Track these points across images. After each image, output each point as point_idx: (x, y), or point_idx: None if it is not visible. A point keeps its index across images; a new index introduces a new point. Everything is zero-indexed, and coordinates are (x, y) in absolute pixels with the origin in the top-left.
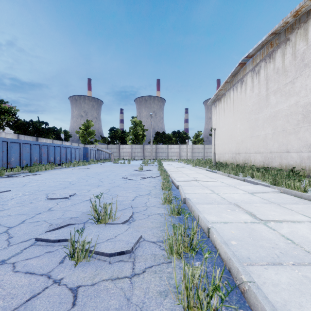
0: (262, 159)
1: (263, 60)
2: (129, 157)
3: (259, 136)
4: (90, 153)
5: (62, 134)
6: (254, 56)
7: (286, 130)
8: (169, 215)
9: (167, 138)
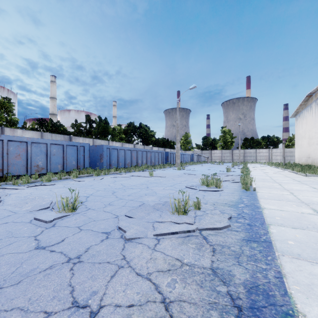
0: None
1: None
2: (219, 160)
3: (317, 146)
4: (194, 157)
5: (175, 145)
6: (316, 92)
7: None
8: None
9: (256, 143)
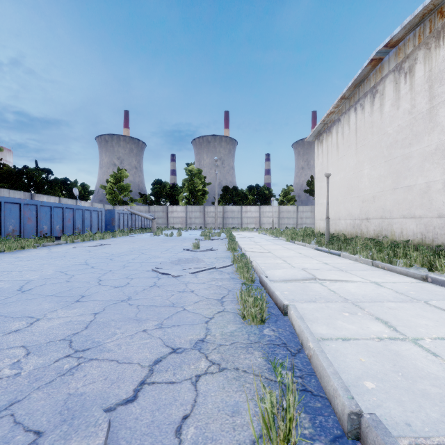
0: (419, 229)
1: (422, 46)
2: (182, 225)
3: (412, 187)
4: (118, 219)
5: (75, 189)
6: (402, 42)
7: None
8: None
9: (241, 196)
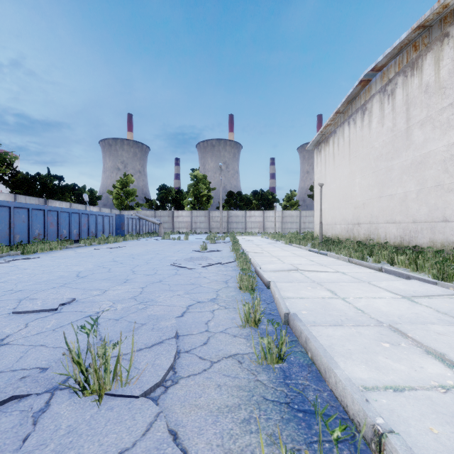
0: (398, 233)
1: (401, 73)
2: (187, 229)
3: (393, 195)
4: (127, 224)
5: (85, 195)
6: (385, 67)
7: (443, 186)
8: (258, 362)
9: (245, 201)
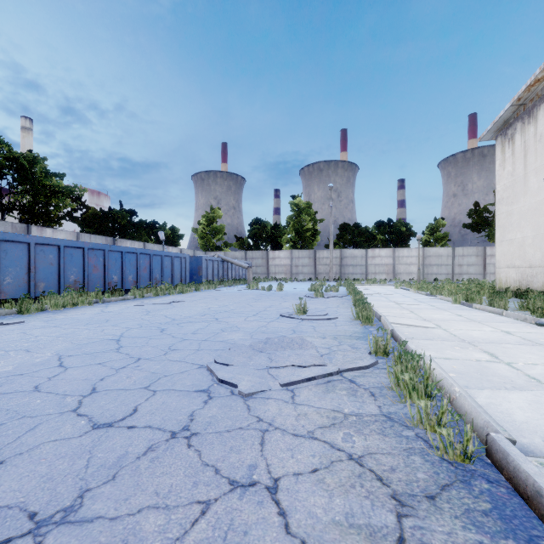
0: None
1: None
2: (286, 275)
3: None
4: (205, 268)
5: (161, 233)
6: None
7: None
8: None
9: (365, 236)
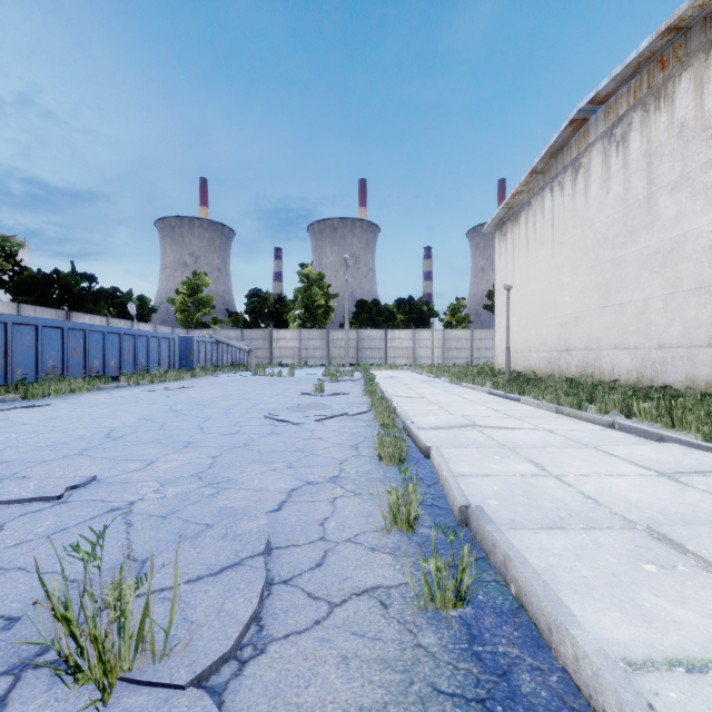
0: (634, 365)
1: (638, 106)
2: (294, 359)
3: (625, 304)
4: (197, 351)
5: (131, 305)
6: (612, 98)
7: (708, 288)
8: (418, 606)
9: (385, 315)
